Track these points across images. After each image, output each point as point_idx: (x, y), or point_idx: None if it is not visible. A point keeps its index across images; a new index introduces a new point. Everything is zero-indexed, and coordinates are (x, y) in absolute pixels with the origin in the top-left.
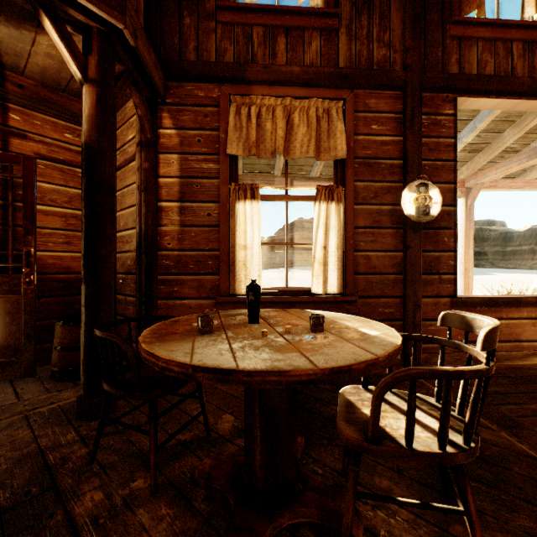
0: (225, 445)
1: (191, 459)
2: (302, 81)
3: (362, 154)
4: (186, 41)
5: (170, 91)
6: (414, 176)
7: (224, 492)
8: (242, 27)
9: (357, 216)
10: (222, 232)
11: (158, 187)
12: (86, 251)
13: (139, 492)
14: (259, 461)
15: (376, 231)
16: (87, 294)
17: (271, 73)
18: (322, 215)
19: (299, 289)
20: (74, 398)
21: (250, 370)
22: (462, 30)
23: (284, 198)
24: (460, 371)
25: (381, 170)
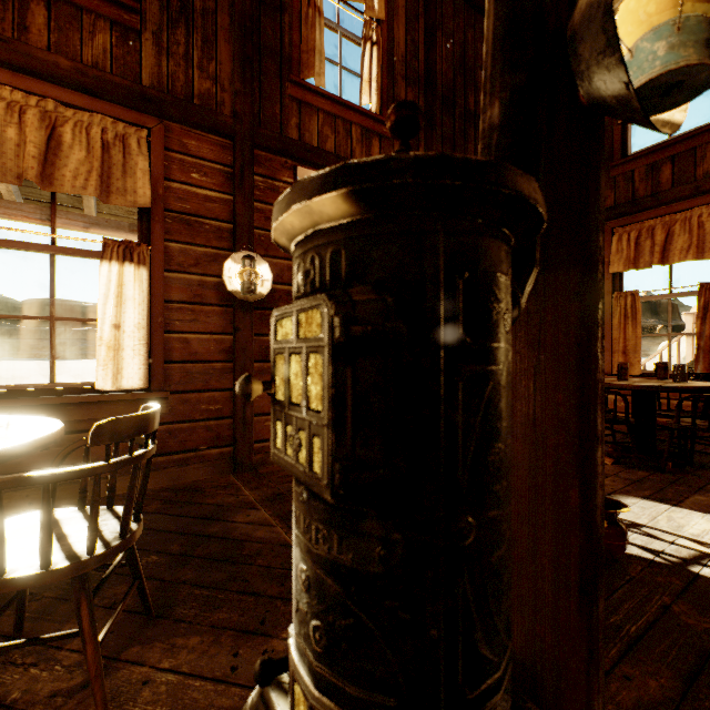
0: None
1: None
2: (76, 84)
3: (177, 207)
4: None
5: None
6: (245, 246)
7: None
8: None
9: (171, 287)
10: None
11: None
12: None
13: None
14: None
15: (198, 307)
16: None
17: (14, 52)
18: (114, 280)
19: (77, 384)
20: None
21: None
22: (302, 94)
23: (48, 249)
24: (55, 473)
25: (205, 232)
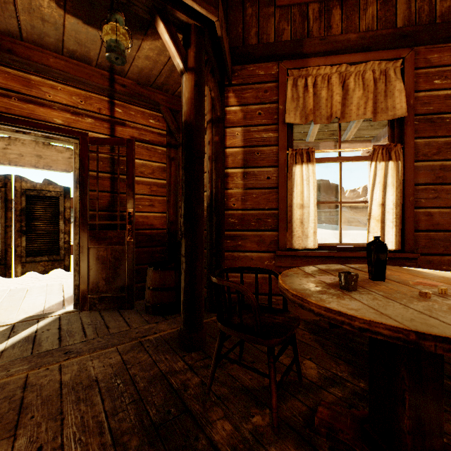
0: (321, 393)
1: (295, 402)
2: (359, 47)
3: (422, 111)
4: (248, 29)
5: (235, 74)
6: None
7: (346, 445)
8: (299, 7)
9: (417, 173)
10: (280, 193)
11: (225, 156)
12: (186, 211)
13: (262, 428)
14: (407, 426)
15: (439, 187)
16: (187, 246)
17: (327, 44)
18: (379, 173)
19: (353, 244)
20: (169, 331)
21: None
22: None
23: (338, 159)
24: None
25: (445, 125)
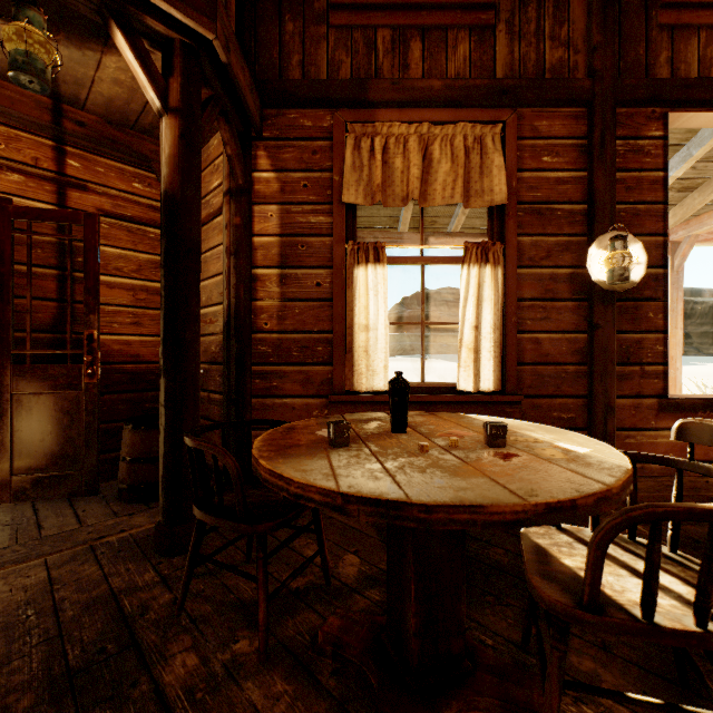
0: (352, 598)
1: (309, 615)
2: (445, 100)
3: (528, 198)
4: (288, 54)
5: (268, 122)
6: (605, 226)
7: (358, 665)
8: (363, 30)
9: (522, 284)
10: (336, 308)
11: (251, 249)
12: (166, 333)
13: (244, 657)
14: (413, 626)
15: (548, 304)
16: (168, 390)
17: (402, 91)
18: (472, 283)
19: (440, 384)
20: (149, 526)
21: (429, 503)
22: (676, 16)
23: (420, 260)
24: None
25: (556, 219)
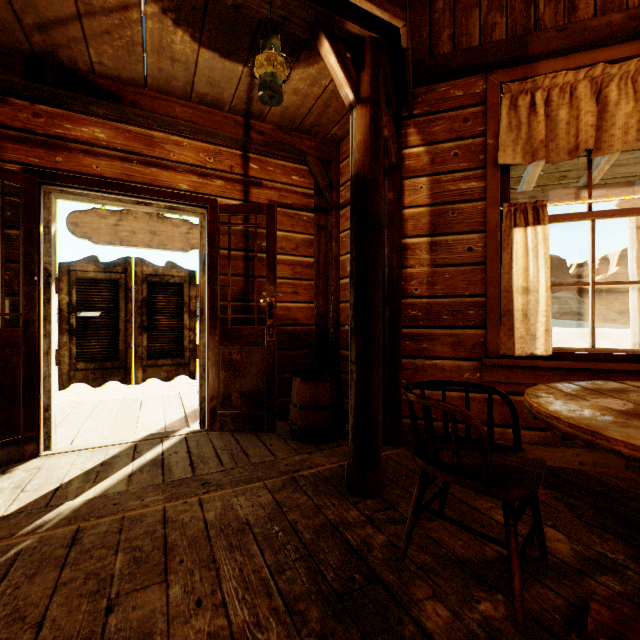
0: (584, 581)
1: (542, 590)
2: (627, 33)
3: None
4: (438, 31)
5: (417, 100)
6: None
7: None
8: None
9: None
10: (490, 272)
11: (402, 221)
12: (357, 300)
13: (497, 622)
14: None
15: None
16: (359, 349)
17: (570, 36)
18: None
19: (616, 351)
20: (328, 465)
21: None
22: None
23: (588, 216)
24: None
25: None
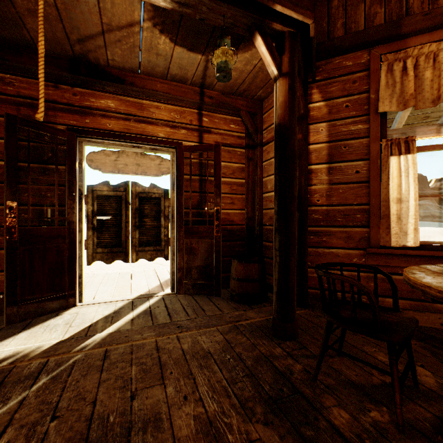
0: None
1: (415, 407)
2: None
3: None
4: (334, 21)
5: (319, 70)
6: None
7: None
8: None
9: None
10: (372, 187)
11: (308, 153)
12: (279, 208)
13: (383, 424)
14: None
15: None
16: (281, 241)
17: (433, 18)
18: None
19: None
20: (258, 319)
21: None
22: None
23: None
24: None
25: None
